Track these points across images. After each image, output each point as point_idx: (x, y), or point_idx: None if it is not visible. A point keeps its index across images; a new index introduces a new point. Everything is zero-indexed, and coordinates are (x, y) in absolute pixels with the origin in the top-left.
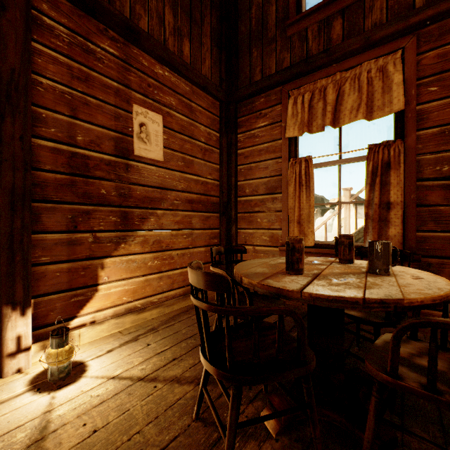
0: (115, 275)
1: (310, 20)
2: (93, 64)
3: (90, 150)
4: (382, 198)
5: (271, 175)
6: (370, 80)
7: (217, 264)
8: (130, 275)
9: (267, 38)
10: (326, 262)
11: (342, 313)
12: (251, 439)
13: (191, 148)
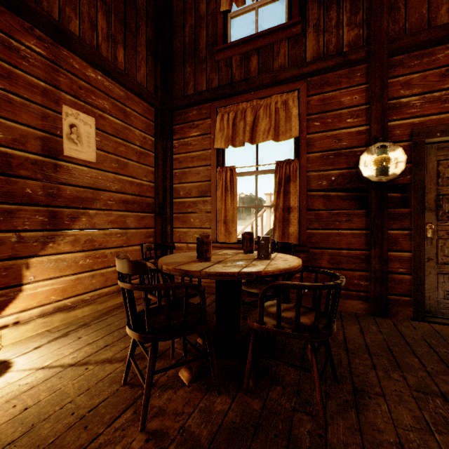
0: (42, 274)
1: (234, 51)
2: (17, 61)
3: (13, 149)
4: (285, 203)
5: (202, 180)
6: (277, 110)
7: (148, 259)
8: (59, 274)
9: (199, 57)
10: (235, 253)
11: (239, 288)
12: (169, 389)
13: (126, 151)
